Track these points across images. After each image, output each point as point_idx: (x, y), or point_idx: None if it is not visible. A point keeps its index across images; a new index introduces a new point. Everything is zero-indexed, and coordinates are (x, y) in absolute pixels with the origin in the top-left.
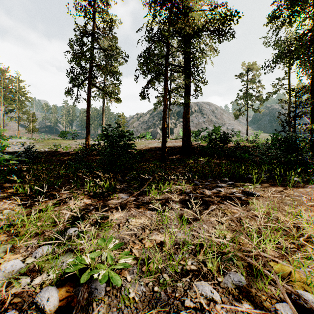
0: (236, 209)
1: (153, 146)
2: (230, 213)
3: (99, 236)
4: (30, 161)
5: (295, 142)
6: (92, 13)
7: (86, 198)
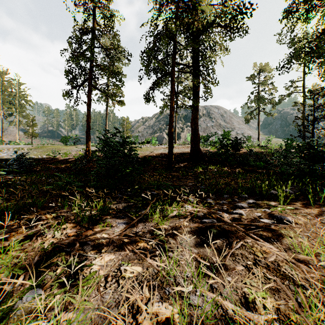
0: (270, 247)
1: (159, 152)
2: (261, 254)
3: (73, 305)
4: (23, 170)
5: (321, 150)
6: (93, 8)
7: (70, 227)
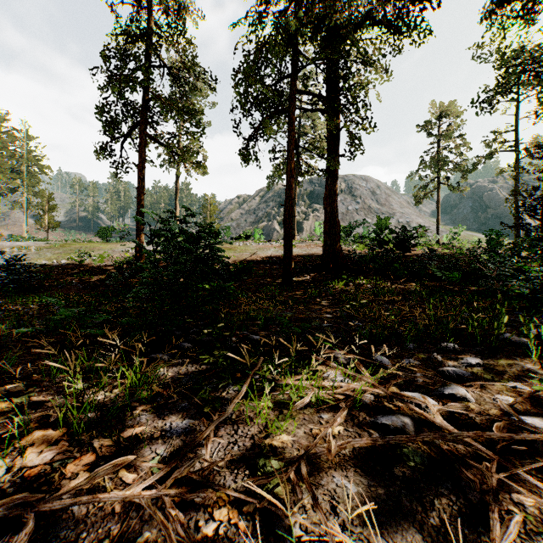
0: None
1: (267, 255)
2: None
3: None
4: (15, 287)
5: None
6: None
7: (41, 443)
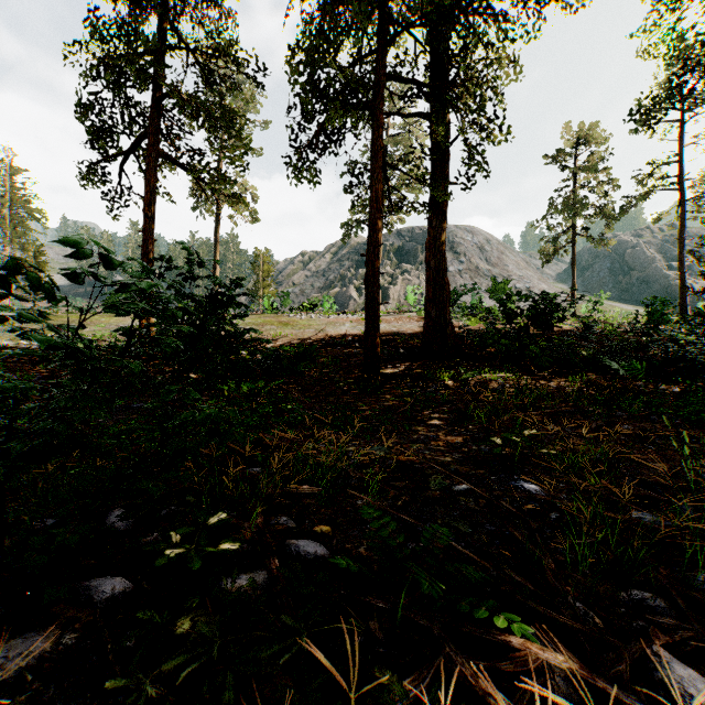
0: None
1: (340, 332)
2: None
3: None
4: None
5: None
6: None
7: None
